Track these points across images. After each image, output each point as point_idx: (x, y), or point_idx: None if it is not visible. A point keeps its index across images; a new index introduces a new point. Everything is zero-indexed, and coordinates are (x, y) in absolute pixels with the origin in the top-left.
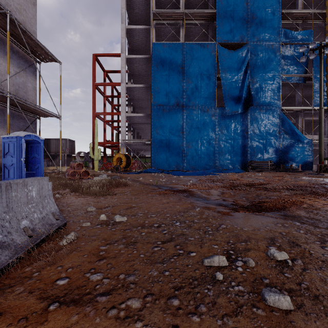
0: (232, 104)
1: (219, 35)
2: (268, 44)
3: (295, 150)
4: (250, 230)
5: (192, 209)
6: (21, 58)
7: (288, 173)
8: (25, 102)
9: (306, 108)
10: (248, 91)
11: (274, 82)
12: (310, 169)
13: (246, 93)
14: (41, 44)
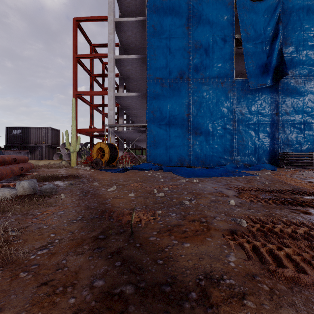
0: (258, 75)
1: None
2: None
3: None
4: None
5: None
6: None
7: None
8: None
9: None
10: (279, 56)
11: None
12: None
13: (277, 59)
14: None
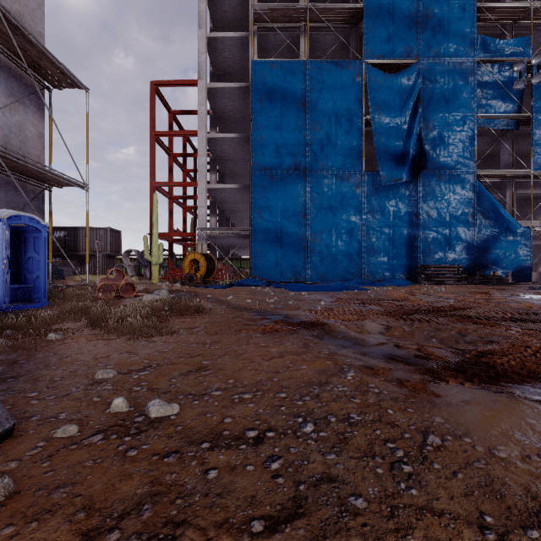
0: (392, 167)
1: (368, 46)
2: (453, 63)
3: (502, 247)
4: (518, 458)
5: (338, 376)
6: (15, 79)
7: (492, 287)
8: (17, 157)
9: (520, 174)
10: (418, 144)
11: (465, 129)
12: (527, 280)
13: (416, 147)
14: (49, 53)
